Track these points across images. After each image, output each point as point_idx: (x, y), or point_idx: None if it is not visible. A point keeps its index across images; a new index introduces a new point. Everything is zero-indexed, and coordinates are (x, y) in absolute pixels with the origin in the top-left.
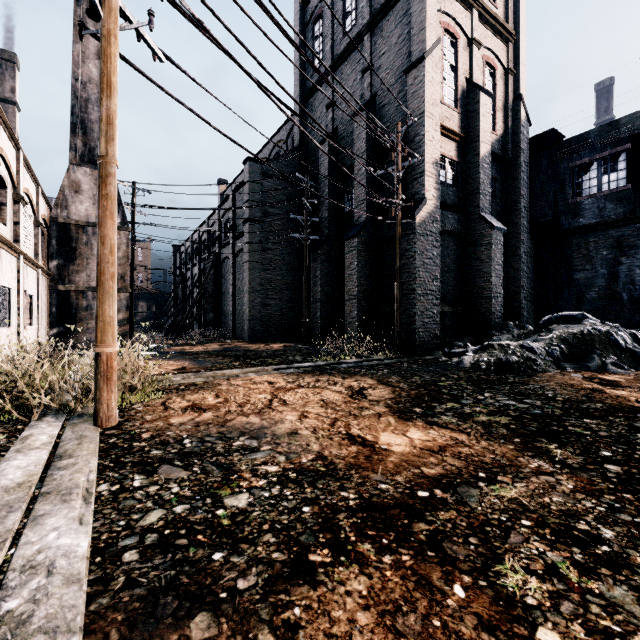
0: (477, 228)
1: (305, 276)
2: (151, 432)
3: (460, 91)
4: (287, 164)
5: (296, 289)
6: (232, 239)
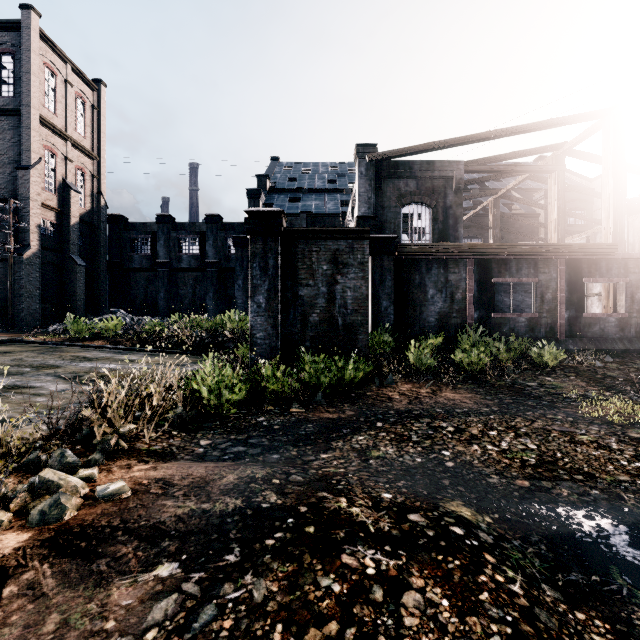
0: (69, 263)
1: None
2: None
3: (58, 184)
4: None
5: None
6: None
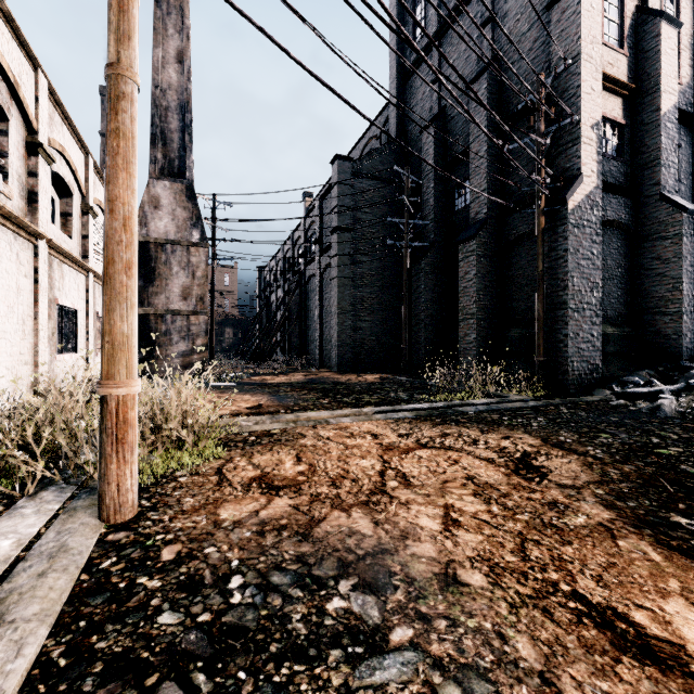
0: (656, 215)
1: (405, 292)
2: (179, 544)
3: (628, 25)
4: (382, 160)
5: (392, 309)
6: (318, 253)
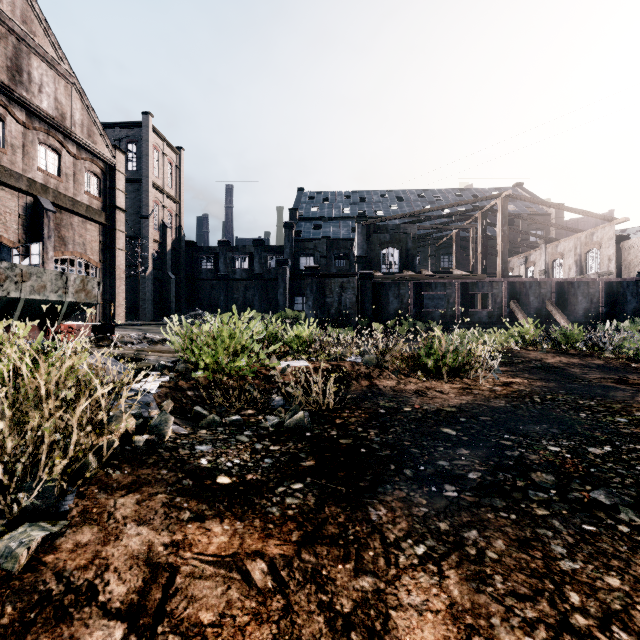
0: (166, 277)
1: None
2: None
3: (160, 224)
4: None
5: None
6: None
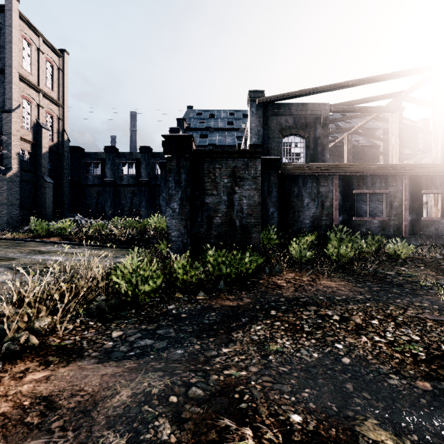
0: (41, 180)
1: None
2: None
3: (33, 124)
4: None
5: None
6: None
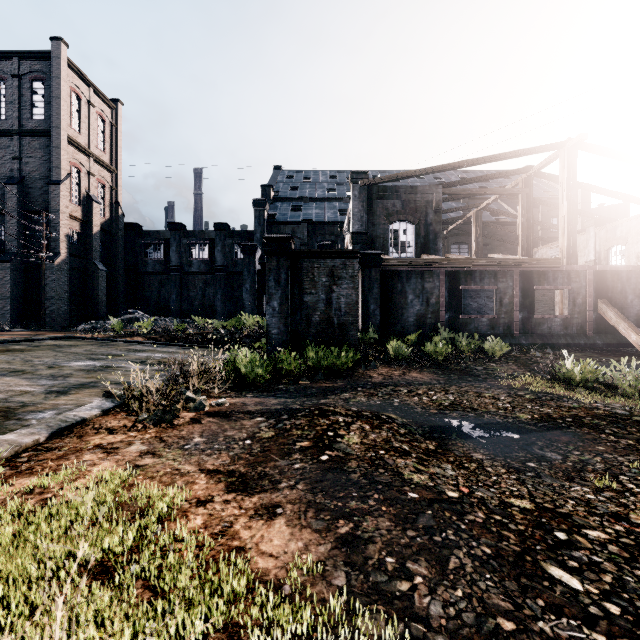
0: (92, 268)
1: None
2: None
3: (83, 197)
4: None
5: None
6: None
